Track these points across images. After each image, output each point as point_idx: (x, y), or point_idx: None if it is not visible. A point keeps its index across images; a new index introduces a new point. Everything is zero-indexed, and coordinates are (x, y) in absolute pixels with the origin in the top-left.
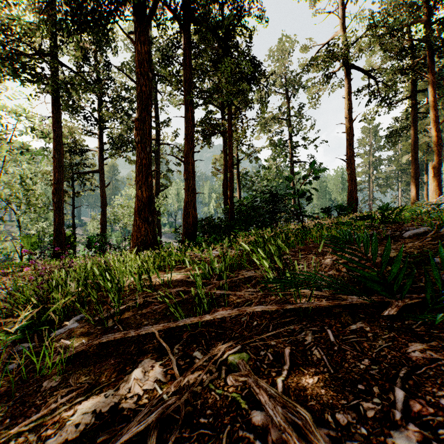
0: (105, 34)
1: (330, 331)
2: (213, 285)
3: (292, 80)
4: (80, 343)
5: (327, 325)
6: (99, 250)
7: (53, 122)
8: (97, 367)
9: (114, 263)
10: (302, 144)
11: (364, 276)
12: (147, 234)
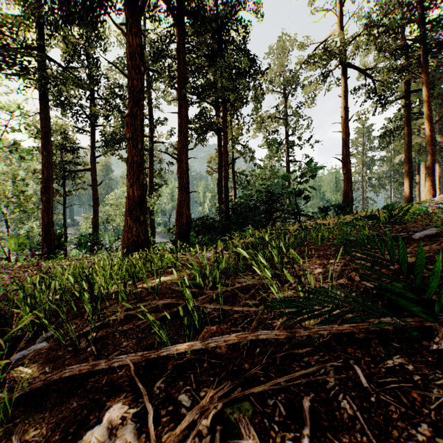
0: (95, 26)
1: (359, 368)
2: (206, 295)
3: (287, 79)
4: (42, 372)
5: (351, 357)
6: (90, 250)
7: (41, 118)
8: (54, 413)
9: (98, 267)
10: (297, 144)
11: (387, 288)
12: (138, 234)
